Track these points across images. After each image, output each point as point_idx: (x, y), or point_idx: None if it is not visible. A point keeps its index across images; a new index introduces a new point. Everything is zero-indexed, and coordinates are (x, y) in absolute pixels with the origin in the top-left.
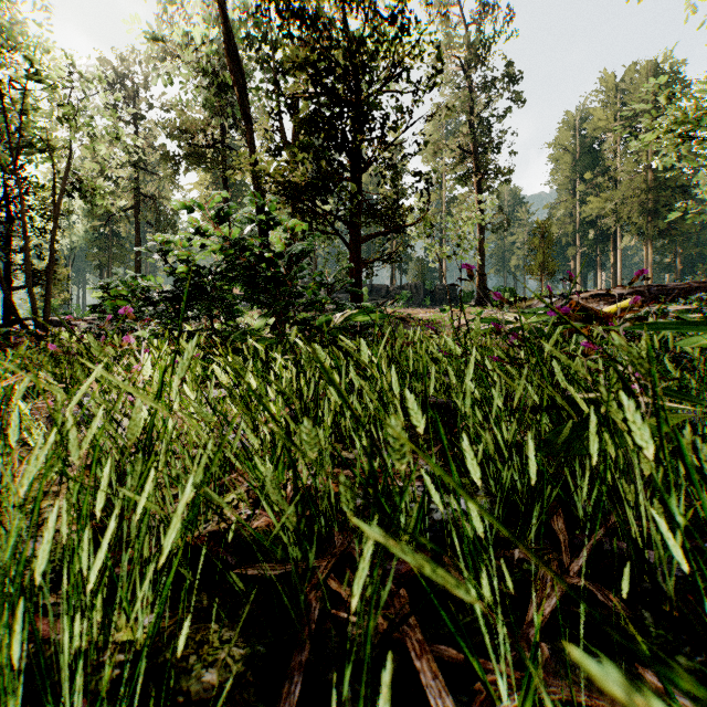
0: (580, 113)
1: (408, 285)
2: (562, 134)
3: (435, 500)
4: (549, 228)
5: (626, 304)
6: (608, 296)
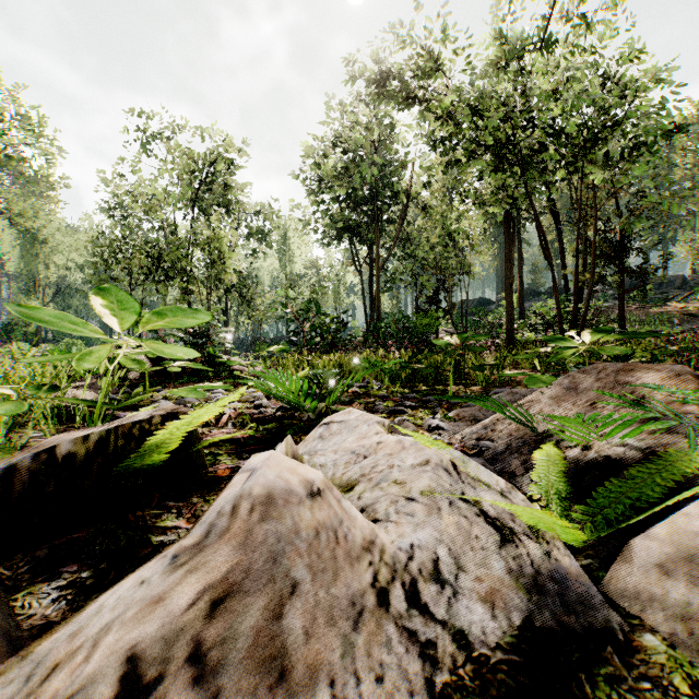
0: None
1: None
2: None
3: None
4: None
5: None
6: None
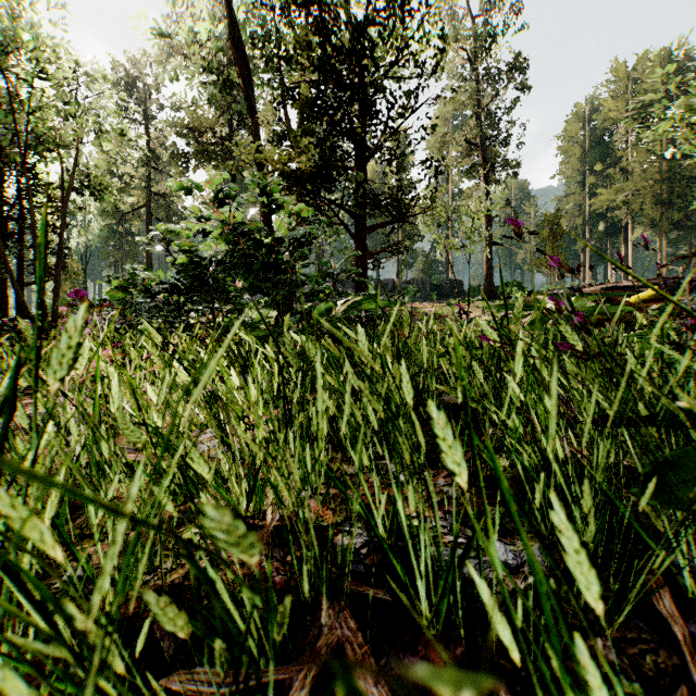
0: (590, 104)
1: (414, 280)
2: (571, 126)
3: (505, 636)
4: (558, 220)
5: (646, 295)
6: (620, 289)
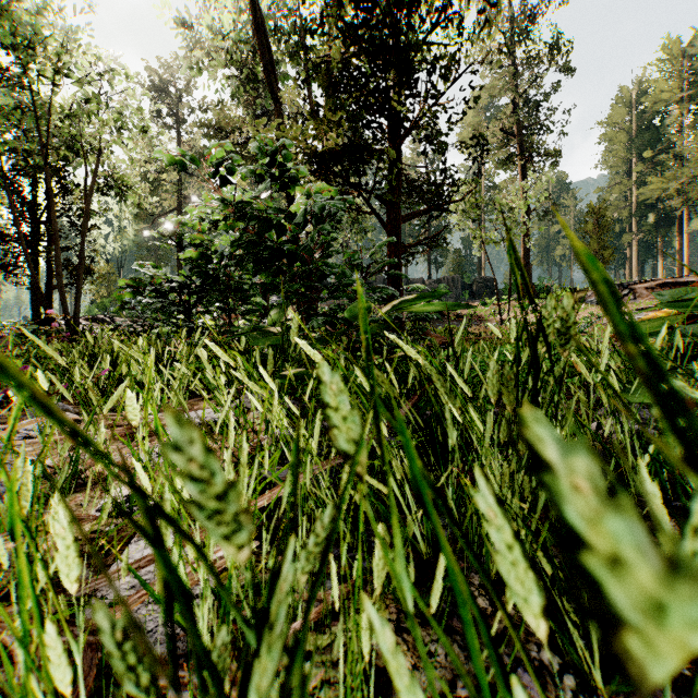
0: (637, 86)
1: (444, 279)
2: (616, 111)
3: None
4: (605, 211)
5: None
6: (679, 285)
